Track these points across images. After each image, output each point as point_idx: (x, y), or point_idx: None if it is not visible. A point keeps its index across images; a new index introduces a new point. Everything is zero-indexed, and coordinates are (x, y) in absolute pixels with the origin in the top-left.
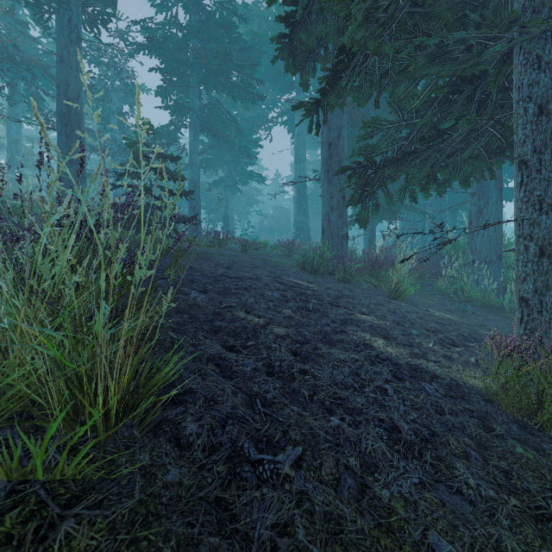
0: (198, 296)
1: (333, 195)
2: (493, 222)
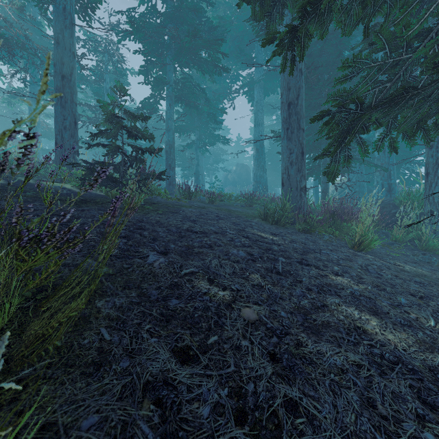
0: (156, 260)
1: (292, 151)
2: None
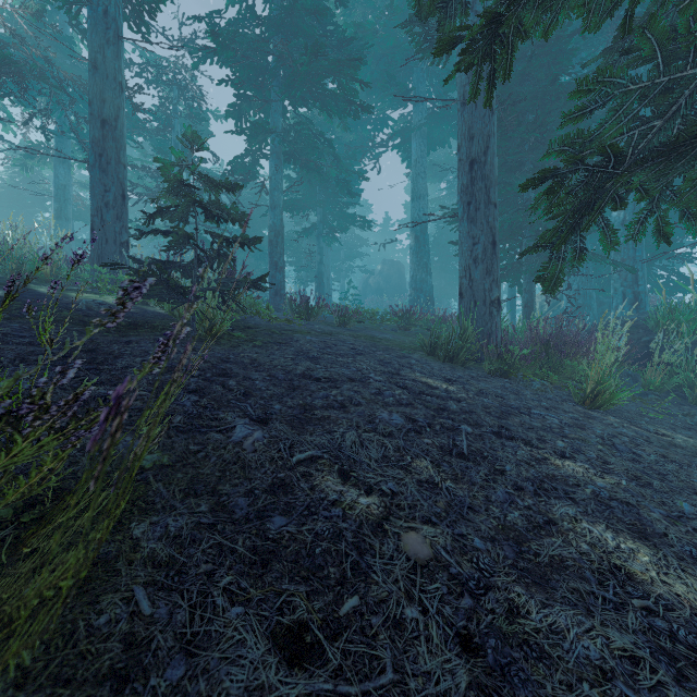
0: (248, 435)
1: (477, 239)
2: None
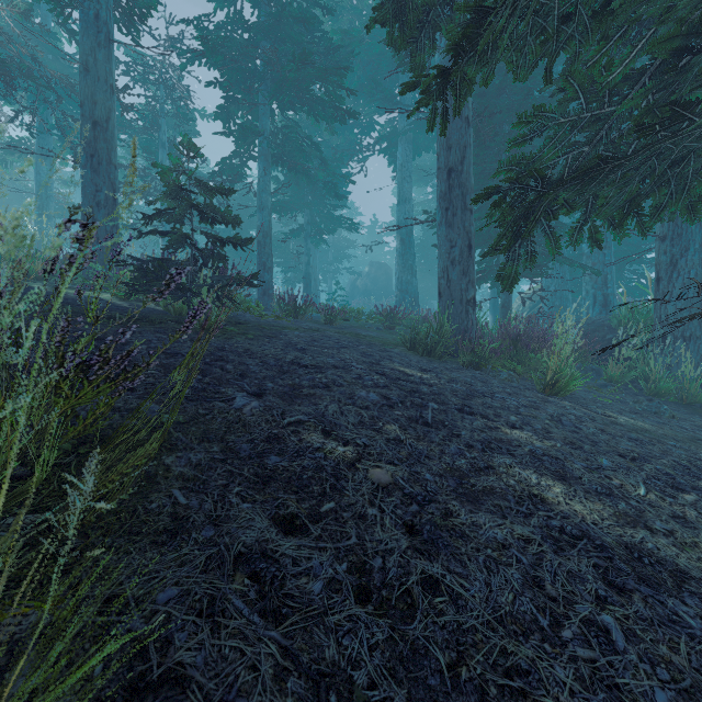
0: (247, 404)
1: (454, 243)
2: (696, 278)
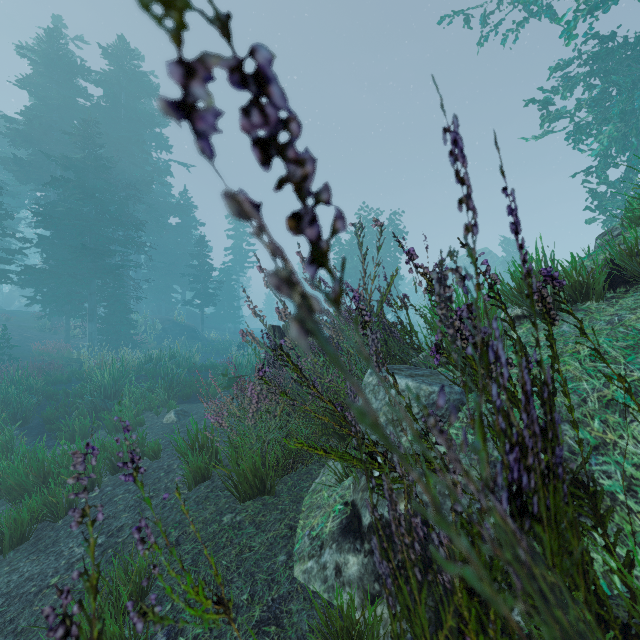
0: None
1: None
2: None
